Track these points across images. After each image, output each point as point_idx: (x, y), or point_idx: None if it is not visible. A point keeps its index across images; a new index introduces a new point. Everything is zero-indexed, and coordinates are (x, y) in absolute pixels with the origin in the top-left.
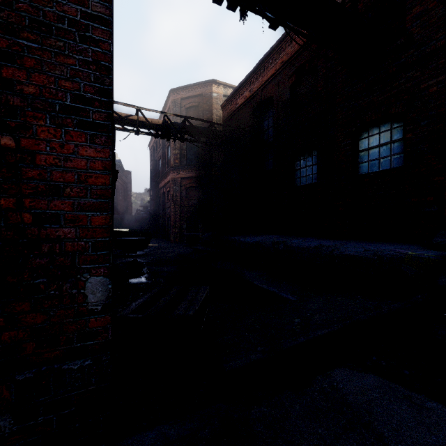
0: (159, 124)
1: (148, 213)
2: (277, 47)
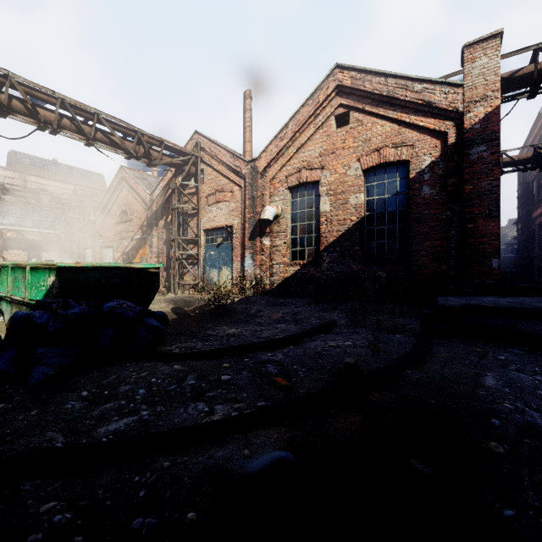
0: (527, 158)
1: (513, 252)
2: None
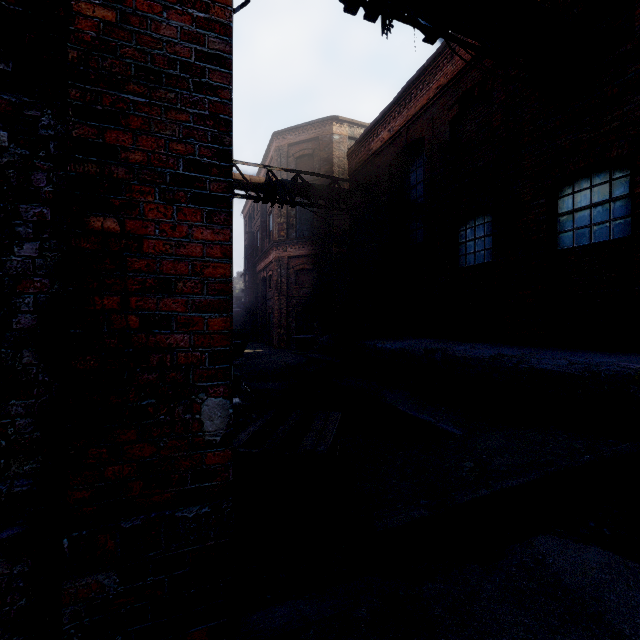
0: (260, 183)
1: (242, 307)
2: (431, 65)
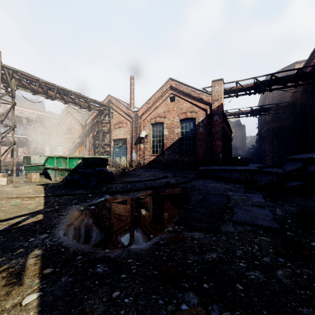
0: (248, 112)
1: (254, 149)
2: (305, 65)
